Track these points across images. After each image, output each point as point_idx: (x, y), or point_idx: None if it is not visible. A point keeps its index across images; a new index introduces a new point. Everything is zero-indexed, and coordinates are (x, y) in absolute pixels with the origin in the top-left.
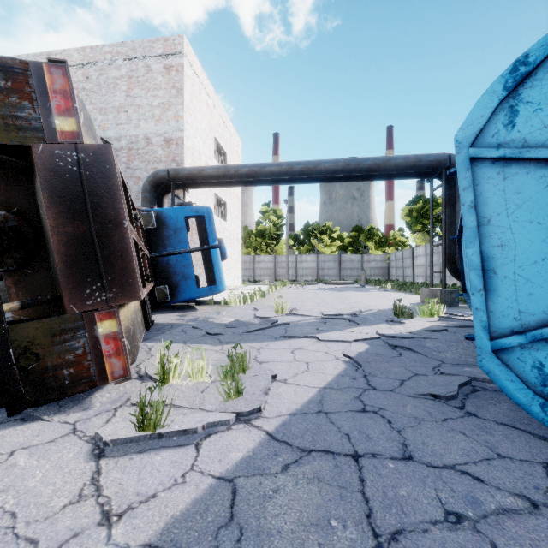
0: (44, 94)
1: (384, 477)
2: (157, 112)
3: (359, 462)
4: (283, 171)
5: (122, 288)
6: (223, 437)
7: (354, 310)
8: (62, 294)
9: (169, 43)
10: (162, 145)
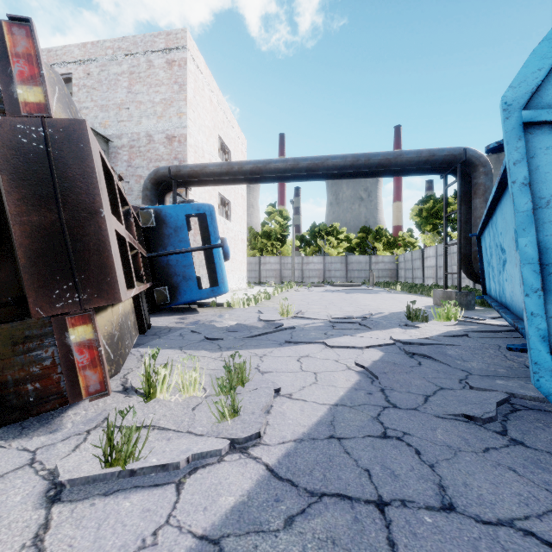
0: (4, 58)
1: (422, 539)
2: (159, 109)
3: (385, 514)
4: (289, 168)
5: (99, 289)
6: (213, 472)
7: (363, 313)
8: (27, 295)
9: (172, 37)
10: (164, 143)
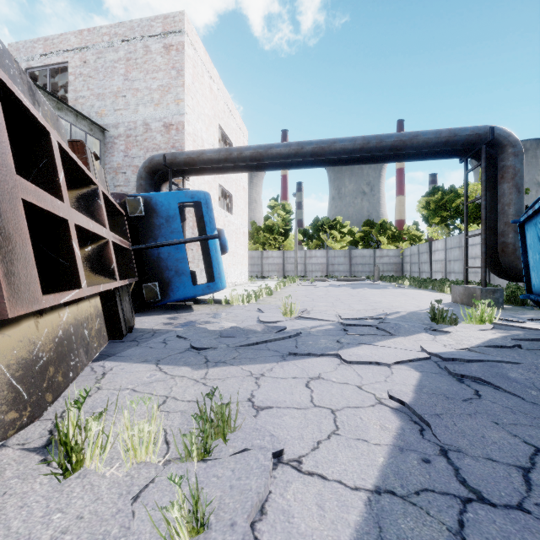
0: None
1: None
2: (156, 96)
3: None
4: (292, 152)
5: None
6: None
7: (377, 312)
8: None
9: (169, 20)
10: (161, 131)
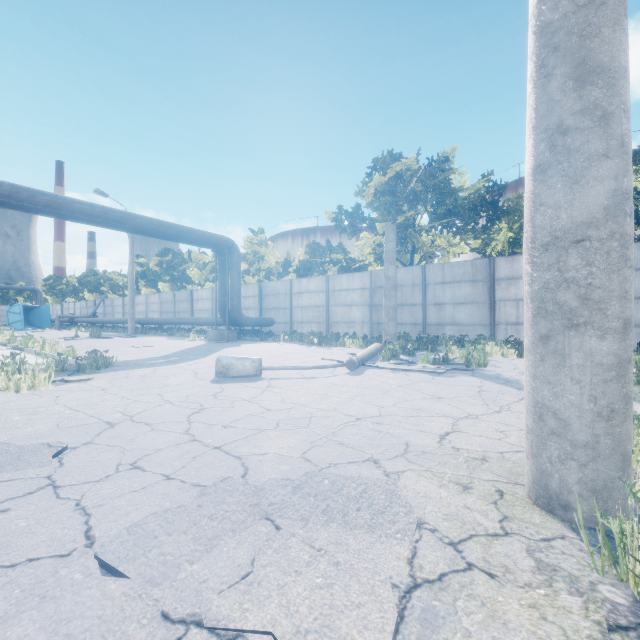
0: None
1: None
2: None
3: None
4: None
5: None
6: None
7: None
8: None
9: None
10: None
